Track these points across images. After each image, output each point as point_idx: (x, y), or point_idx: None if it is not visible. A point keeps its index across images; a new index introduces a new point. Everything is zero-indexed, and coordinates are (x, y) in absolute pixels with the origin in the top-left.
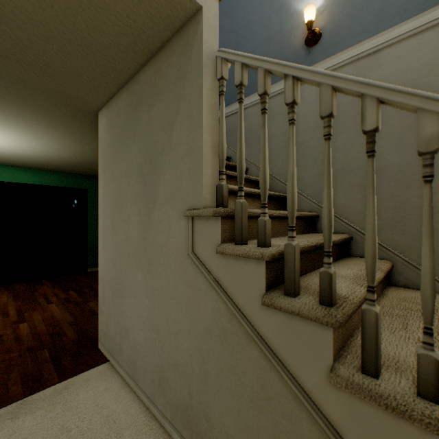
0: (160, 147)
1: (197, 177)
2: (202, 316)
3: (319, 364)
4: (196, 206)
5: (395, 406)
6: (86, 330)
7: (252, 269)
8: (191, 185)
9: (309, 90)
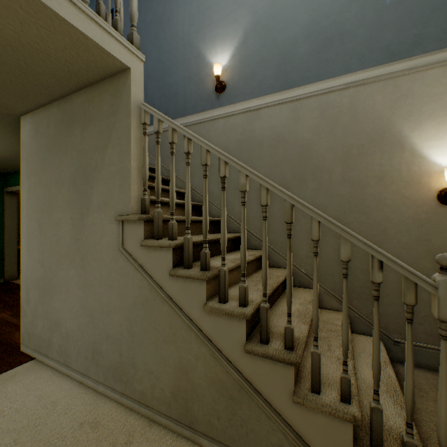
0: (94, 163)
1: (127, 191)
2: (130, 293)
3: (200, 304)
4: (126, 213)
5: (229, 312)
6: (2, 338)
7: (165, 255)
8: (122, 197)
9: (218, 125)
